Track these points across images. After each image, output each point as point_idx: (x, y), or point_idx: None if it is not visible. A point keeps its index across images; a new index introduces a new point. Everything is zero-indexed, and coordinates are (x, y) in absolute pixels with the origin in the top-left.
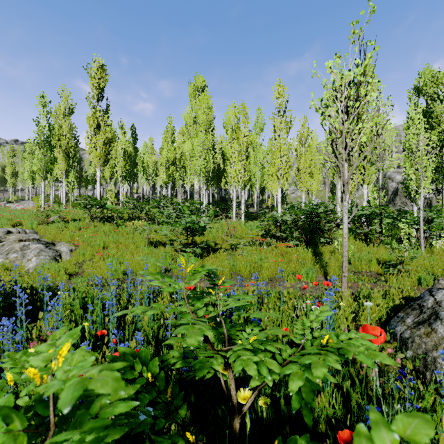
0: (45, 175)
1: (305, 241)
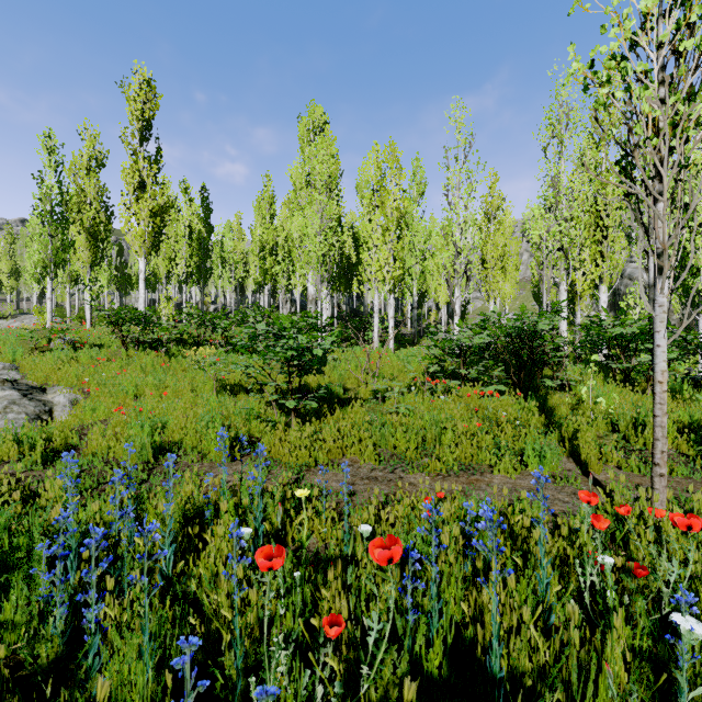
0: (53, 271)
1: (516, 384)
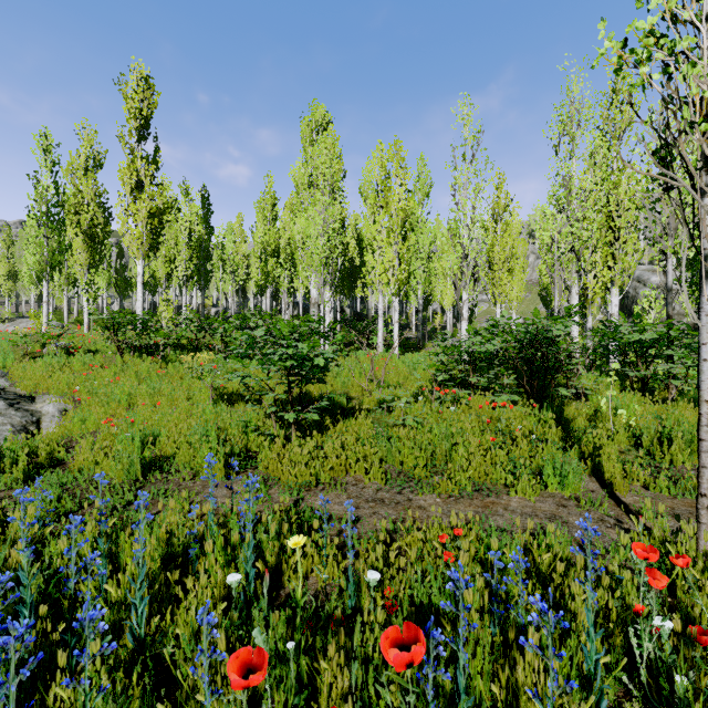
0: (49, 273)
1: (529, 393)
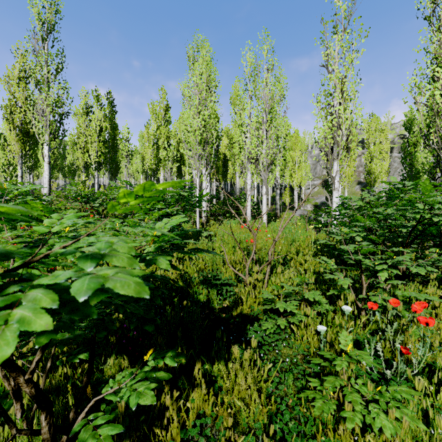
0: None
1: None
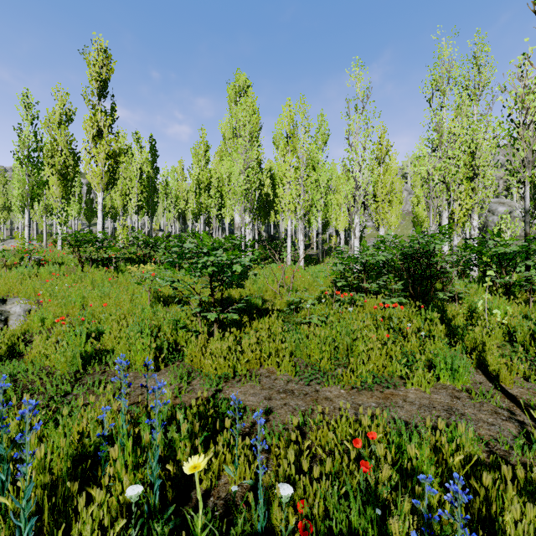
0: (29, 203)
1: (414, 296)
